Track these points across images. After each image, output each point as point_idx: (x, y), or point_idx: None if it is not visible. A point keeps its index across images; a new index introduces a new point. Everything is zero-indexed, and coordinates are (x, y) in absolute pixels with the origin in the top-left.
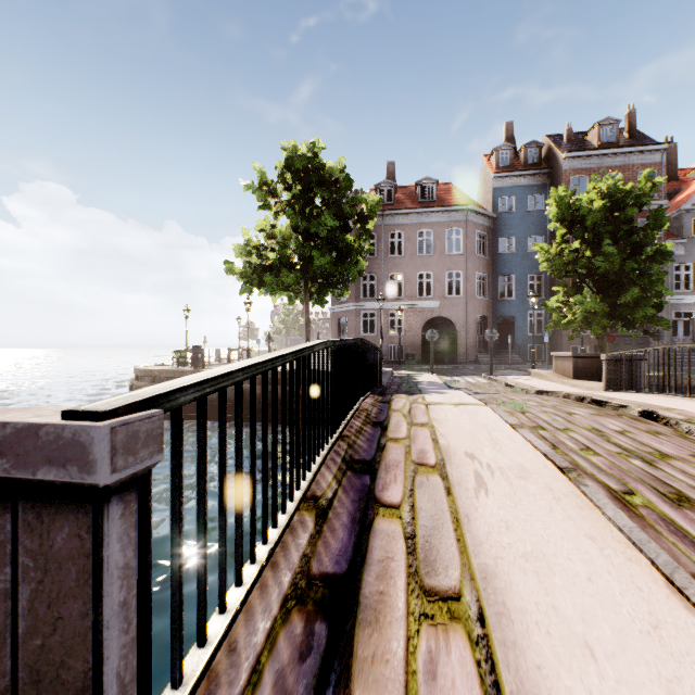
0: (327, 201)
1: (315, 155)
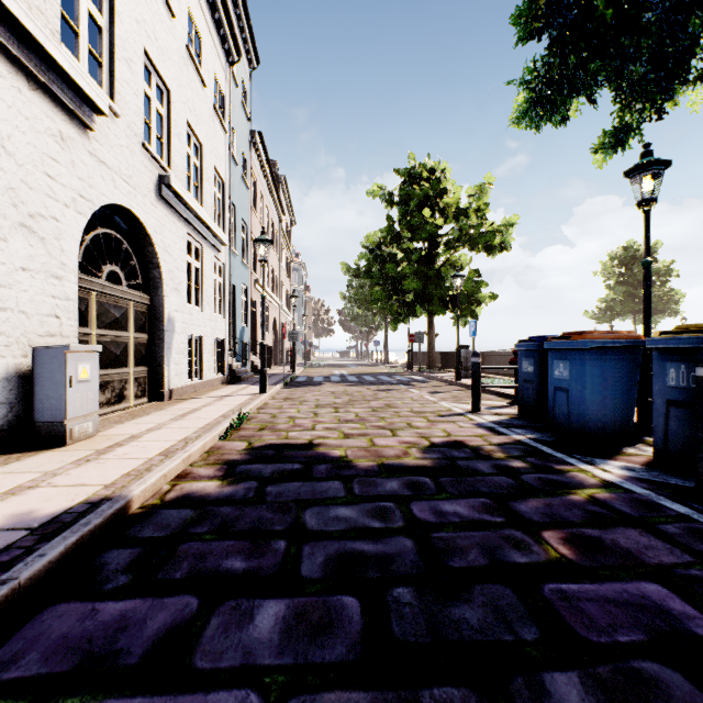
0: (630, 274)
1: (630, 248)
